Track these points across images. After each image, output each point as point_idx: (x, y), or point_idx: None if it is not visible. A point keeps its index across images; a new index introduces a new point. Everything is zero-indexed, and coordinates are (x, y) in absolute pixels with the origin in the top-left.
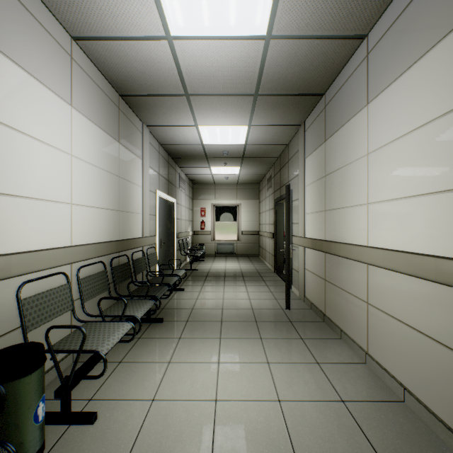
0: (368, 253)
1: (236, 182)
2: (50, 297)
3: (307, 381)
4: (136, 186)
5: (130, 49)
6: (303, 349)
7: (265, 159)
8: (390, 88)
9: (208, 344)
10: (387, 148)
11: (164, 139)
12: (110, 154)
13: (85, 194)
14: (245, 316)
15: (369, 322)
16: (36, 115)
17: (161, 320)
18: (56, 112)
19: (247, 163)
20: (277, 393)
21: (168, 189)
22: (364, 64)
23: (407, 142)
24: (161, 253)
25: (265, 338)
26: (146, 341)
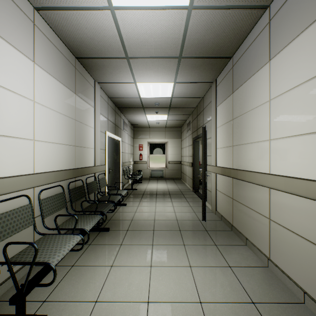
0: (270, 179)
1: (164, 126)
2: (13, 216)
3: (222, 284)
4: (90, 128)
5: (81, 18)
6: (217, 254)
7: (186, 109)
8: (290, 45)
9: (143, 250)
10: (287, 94)
11: (111, 93)
12: (68, 102)
13: (46, 132)
14: (171, 226)
15: (270, 234)
16: (1, 66)
17: (107, 229)
18: (19, 65)
19: (172, 111)
20: (198, 295)
21: (115, 130)
22: (267, 29)
23: (307, 88)
24: (109, 178)
25: (187, 245)
26: (94, 247)
